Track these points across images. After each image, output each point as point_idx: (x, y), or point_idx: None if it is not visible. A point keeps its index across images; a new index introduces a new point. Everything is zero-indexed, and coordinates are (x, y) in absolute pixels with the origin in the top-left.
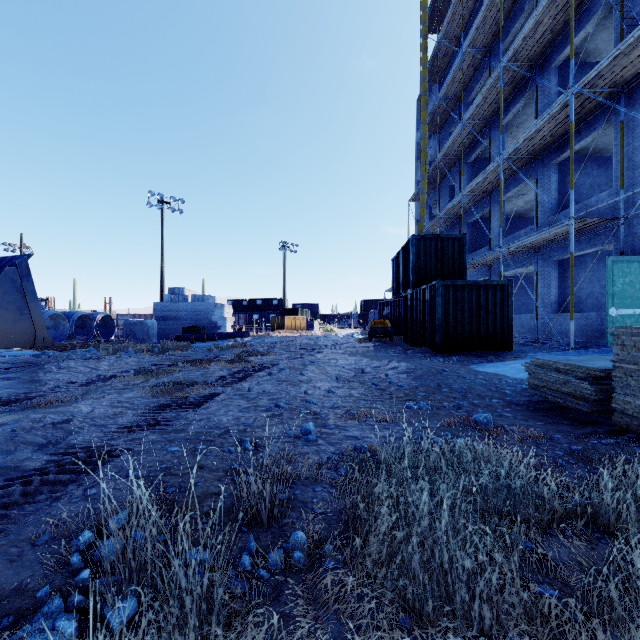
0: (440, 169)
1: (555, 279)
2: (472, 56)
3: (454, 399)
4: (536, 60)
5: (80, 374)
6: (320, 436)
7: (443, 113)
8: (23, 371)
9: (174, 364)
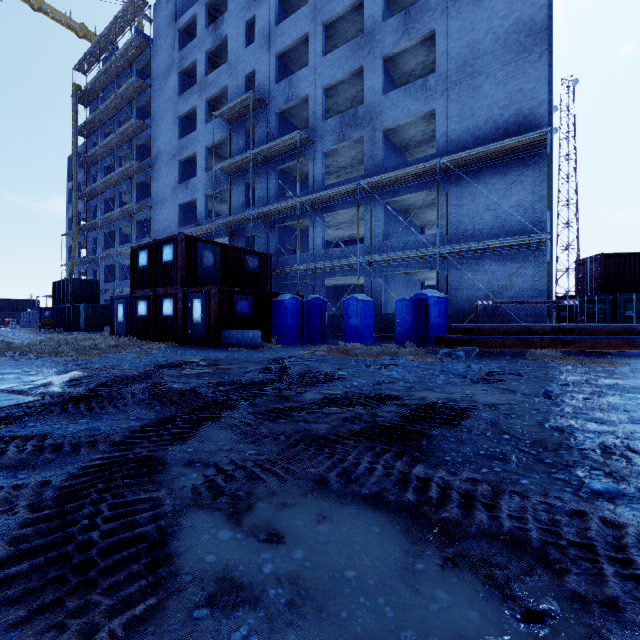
0: (87, 228)
1: None
2: (106, 185)
3: None
4: (131, 214)
5: None
6: None
7: (89, 195)
8: None
9: None
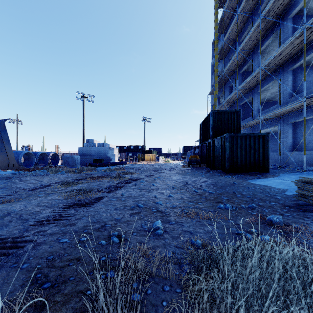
0: (224, 77)
1: (291, 133)
2: (242, 16)
3: (246, 202)
4: (280, 15)
5: (31, 184)
6: (165, 230)
7: (226, 48)
8: (0, 182)
9: (83, 179)
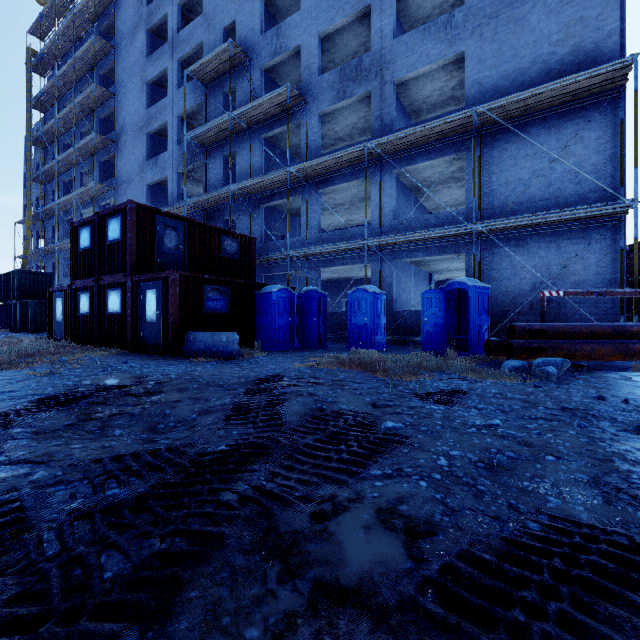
0: (44, 214)
1: None
2: (64, 164)
3: None
4: (93, 197)
5: None
6: None
7: (47, 177)
8: None
9: None
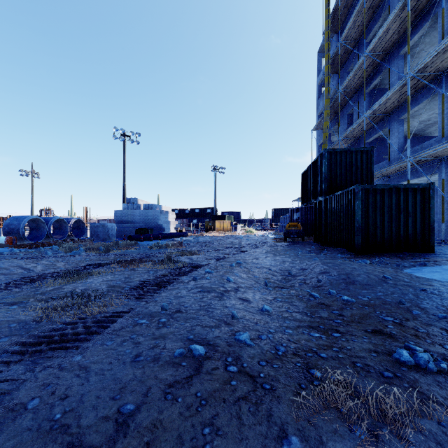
0: (340, 101)
1: None
2: None
3: None
4: None
5: (5, 276)
6: None
7: (343, 55)
8: None
9: (106, 264)
